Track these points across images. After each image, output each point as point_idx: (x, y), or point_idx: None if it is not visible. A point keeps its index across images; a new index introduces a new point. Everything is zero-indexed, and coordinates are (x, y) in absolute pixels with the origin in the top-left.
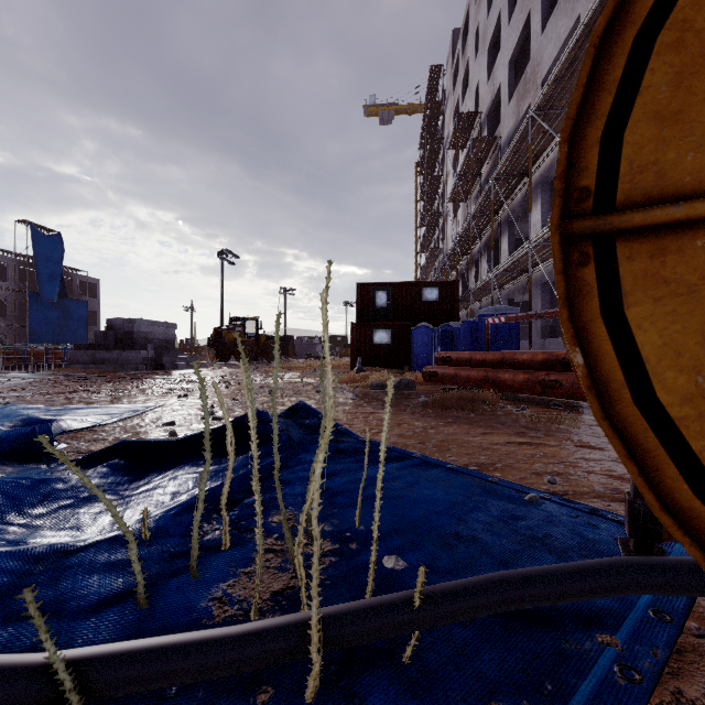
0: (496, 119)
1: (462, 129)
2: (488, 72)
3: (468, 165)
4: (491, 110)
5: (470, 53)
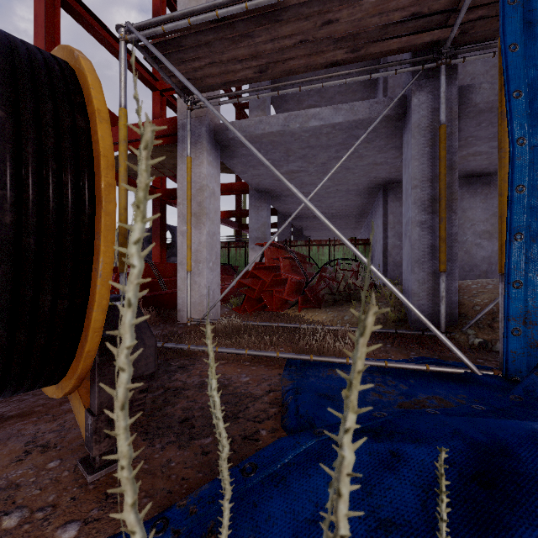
0: None
1: None
2: None
3: None
4: None
5: None
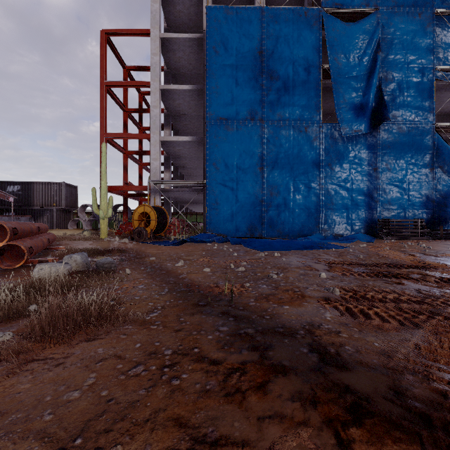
0: None
1: None
2: None
3: None
4: None
5: None
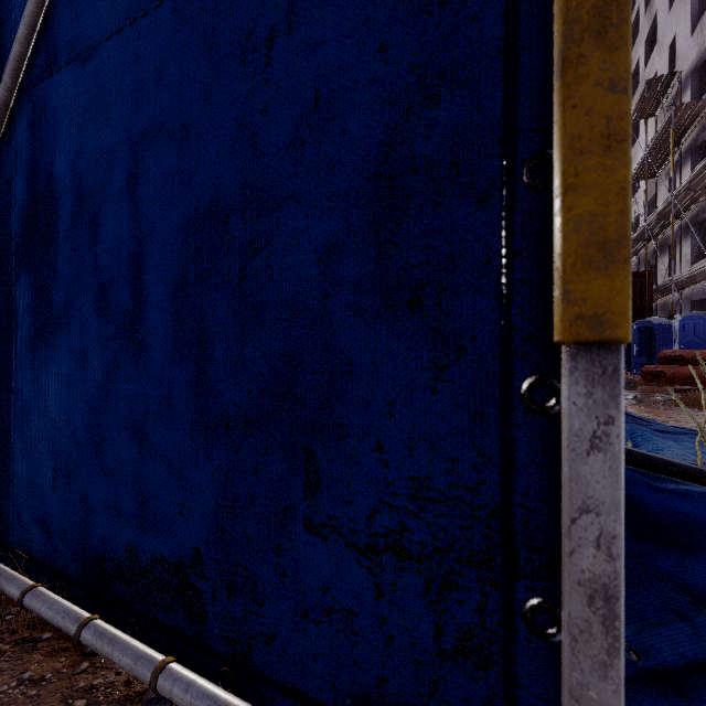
0: (703, 75)
1: (650, 95)
2: (692, 21)
3: (664, 137)
4: (697, 66)
5: (661, 4)
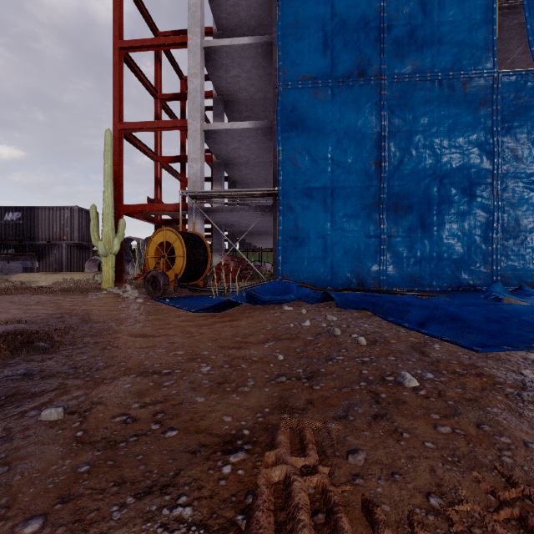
0: None
1: None
2: None
3: None
4: None
5: None
